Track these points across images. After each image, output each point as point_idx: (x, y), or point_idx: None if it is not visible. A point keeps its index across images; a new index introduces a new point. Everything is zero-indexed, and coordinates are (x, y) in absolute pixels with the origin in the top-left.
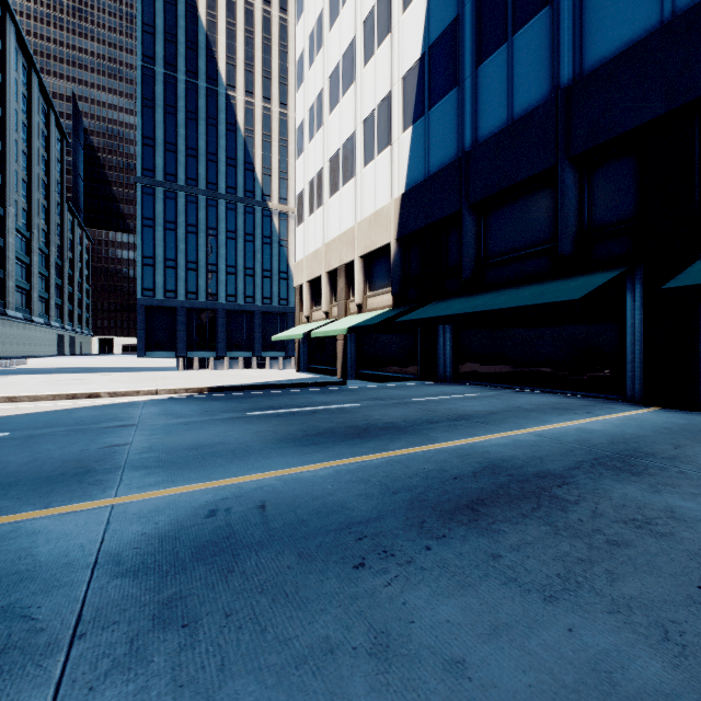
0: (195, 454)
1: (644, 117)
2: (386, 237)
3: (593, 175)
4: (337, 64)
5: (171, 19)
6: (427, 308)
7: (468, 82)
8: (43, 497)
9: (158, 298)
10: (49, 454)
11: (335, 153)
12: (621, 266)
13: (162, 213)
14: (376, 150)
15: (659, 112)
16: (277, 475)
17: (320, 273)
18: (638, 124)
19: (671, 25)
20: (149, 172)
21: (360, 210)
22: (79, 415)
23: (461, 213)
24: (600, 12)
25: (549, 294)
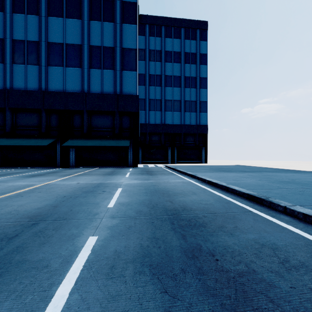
0: None
1: (60, 108)
2: None
3: (50, 114)
4: None
5: None
6: None
7: (8, 66)
8: None
9: None
10: None
11: None
12: (56, 138)
13: None
14: None
15: (63, 109)
16: None
17: None
18: (59, 109)
19: (65, 93)
20: None
21: None
22: None
23: (5, 108)
24: (52, 78)
25: (39, 143)
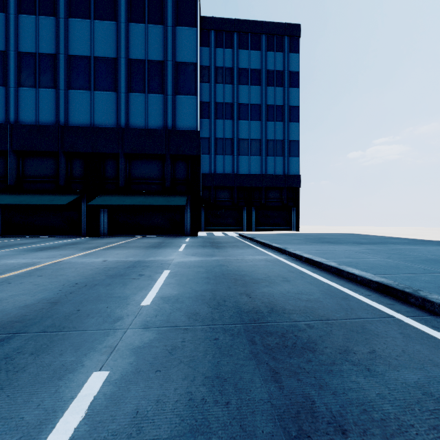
0: None
1: (86, 150)
2: None
3: (72, 160)
4: None
5: None
6: None
7: (12, 90)
8: None
9: None
10: None
11: None
12: (80, 193)
13: None
14: None
15: (90, 151)
16: None
17: None
18: (85, 151)
19: (93, 128)
20: None
21: None
22: None
23: (8, 151)
24: (74, 108)
25: (56, 200)
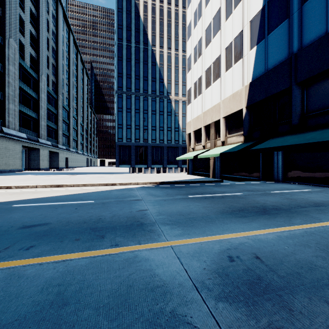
0: (184, 218)
1: None
2: (239, 106)
3: None
4: (210, 23)
5: (129, 20)
6: (269, 142)
7: (295, 14)
8: (133, 237)
9: (124, 142)
10: (117, 212)
11: (208, 67)
12: None
13: (125, 105)
14: (233, 62)
15: None
16: (244, 236)
17: (200, 127)
18: None
19: None
20: (120, 88)
21: (223, 94)
22: (114, 193)
23: (290, 88)
24: None
25: None
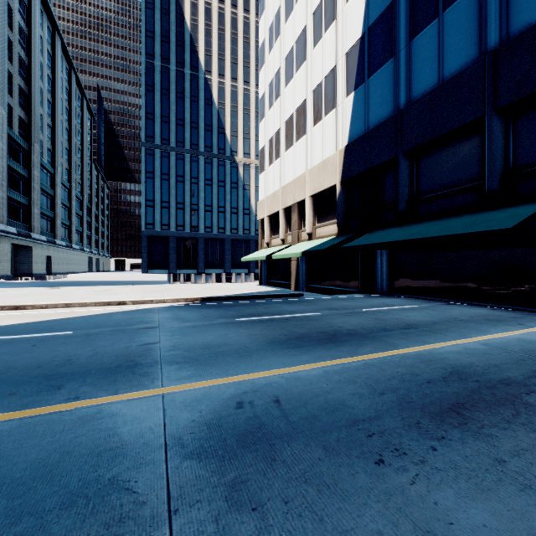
0: (209, 352)
1: None
2: (332, 180)
3: (517, 123)
4: (292, 47)
5: (165, 25)
6: (368, 236)
7: (402, 53)
8: (111, 385)
9: (156, 230)
10: (105, 349)
11: (290, 117)
12: None
13: (159, 167)
14: (323, 112)
15: None
16: (279, 374)
17: (278, 209)
18: None
19: None
20: (150, 138)
21: (310, 160)
22: (116, 318)
23: (396, 159)
24: None
25: (480, 223)
